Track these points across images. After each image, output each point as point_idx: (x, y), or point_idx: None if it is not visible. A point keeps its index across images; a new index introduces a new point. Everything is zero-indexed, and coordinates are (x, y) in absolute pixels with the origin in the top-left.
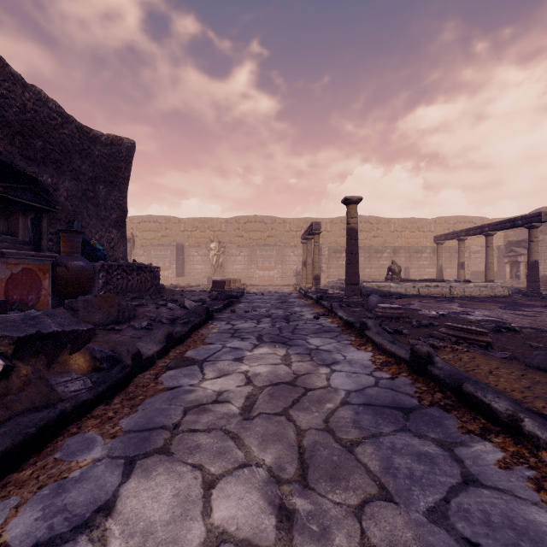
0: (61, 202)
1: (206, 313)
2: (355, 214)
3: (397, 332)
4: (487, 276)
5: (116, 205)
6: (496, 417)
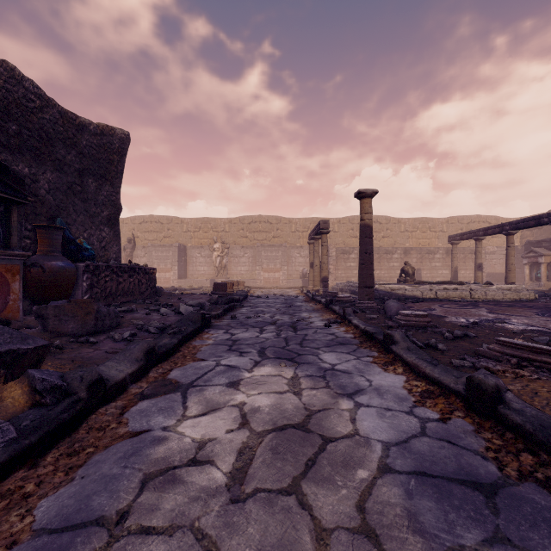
0: (41, 195)
1: (201, 320)
2: (369, 209)
3: (429, 347)
4: (508, 278)
5: (108, 201)
6: None
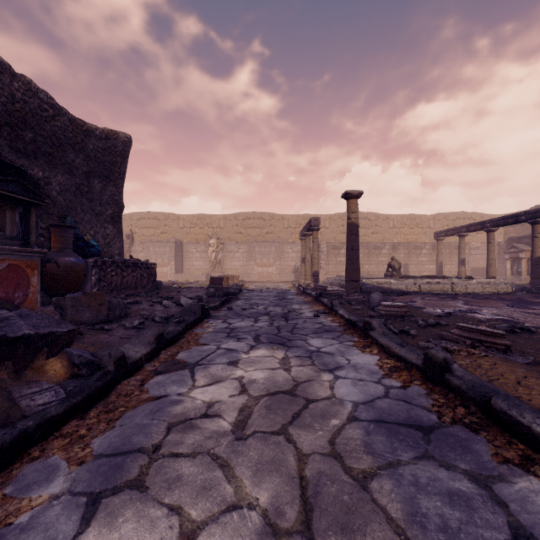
0: (53, 196)
1: (201, 311)
2: (355, 209)
3: (403, 333)
4: (489, 272)
5: (112, 200)
6: (539, 443)
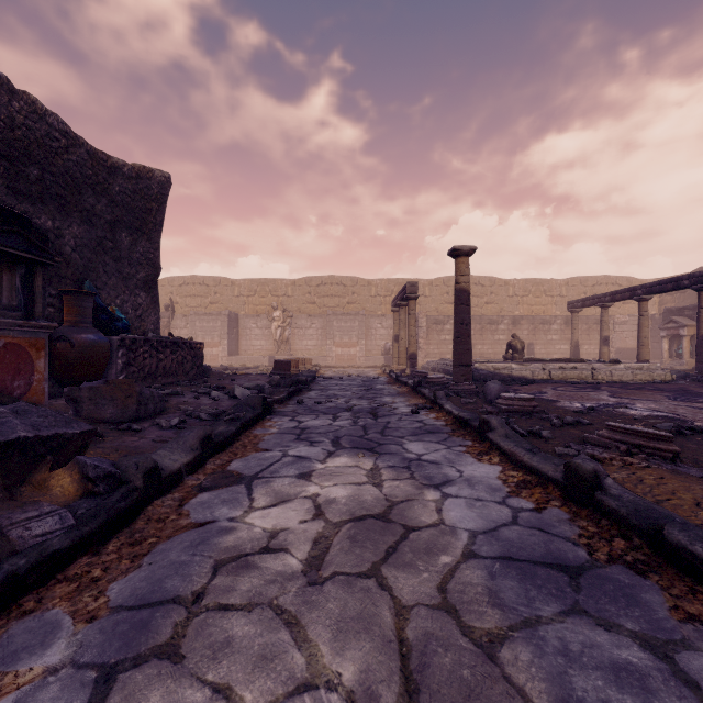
0: (66, 253)
1: (262, 405)
2: (466, 271)
3: (532, 435)
4: (640, 355)
5: (145, 260)
6: None
